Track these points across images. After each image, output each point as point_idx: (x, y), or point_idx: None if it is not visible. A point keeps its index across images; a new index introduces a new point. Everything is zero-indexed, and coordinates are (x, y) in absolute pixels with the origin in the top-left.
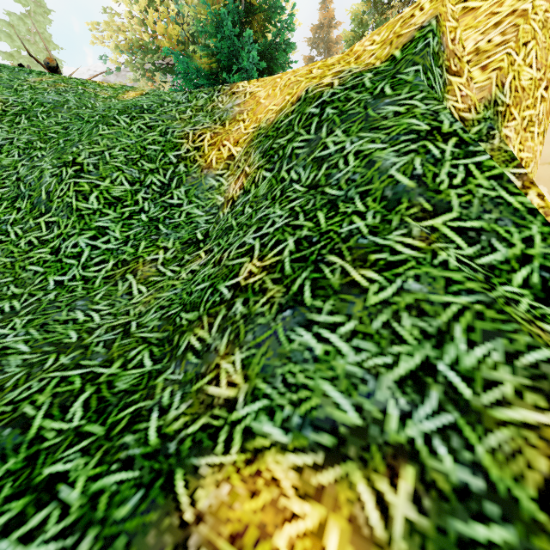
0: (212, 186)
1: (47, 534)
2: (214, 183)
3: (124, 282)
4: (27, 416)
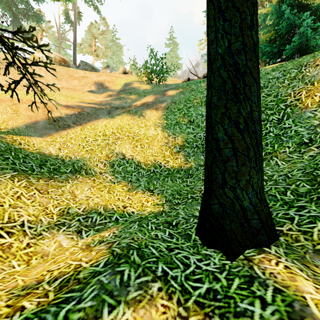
0: (309, 116)
1: (313, 212)
2: (310, 115)
3: (272, 160)
4: (272, 194)
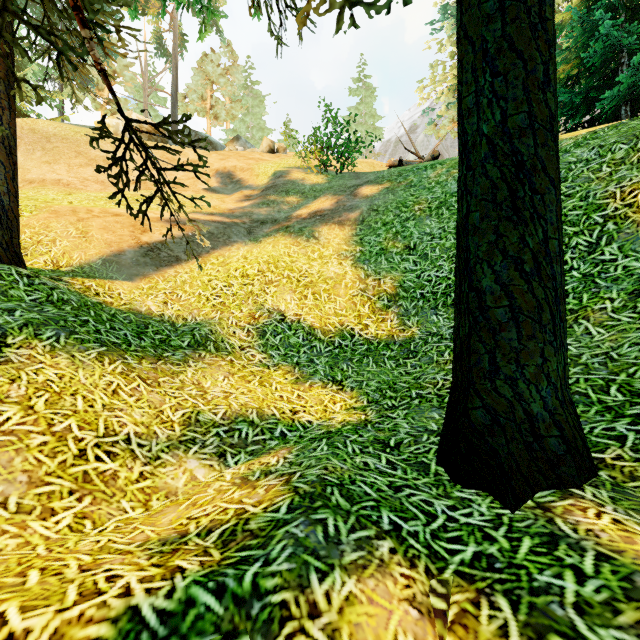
0: None
1: None
2: None
3: (578, 325)
4: (581, 392)
